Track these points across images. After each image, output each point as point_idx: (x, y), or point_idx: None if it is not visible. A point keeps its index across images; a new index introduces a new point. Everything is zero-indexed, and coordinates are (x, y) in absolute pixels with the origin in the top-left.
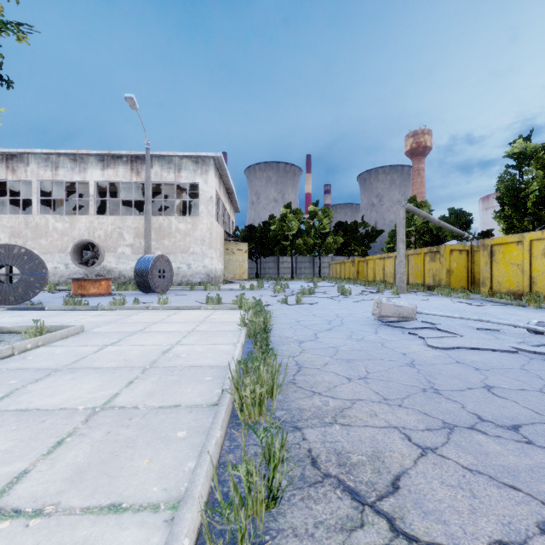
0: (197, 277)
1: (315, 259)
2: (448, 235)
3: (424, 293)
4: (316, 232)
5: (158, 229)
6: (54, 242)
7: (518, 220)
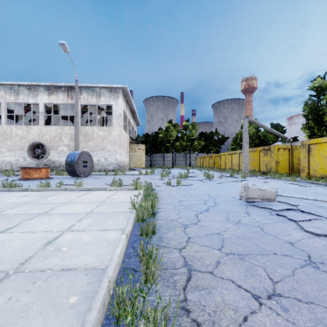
0: (111, 166)
1: (187, 155)
2: (270, 140)
3: (262, 177)
4: (187, 138)
5: (85, 135)
6: (16, 143)
7: (317, 130)
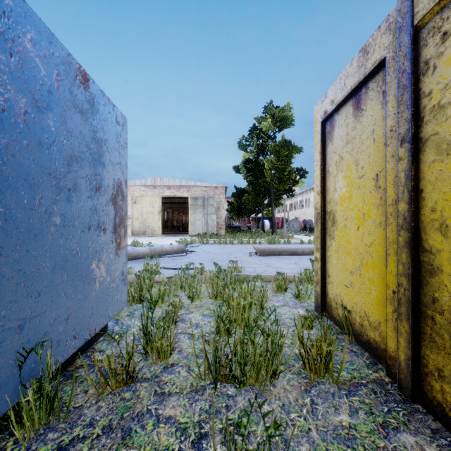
0: None
1: None
2: None
3: None
4: None
5: None
6: None
7: None
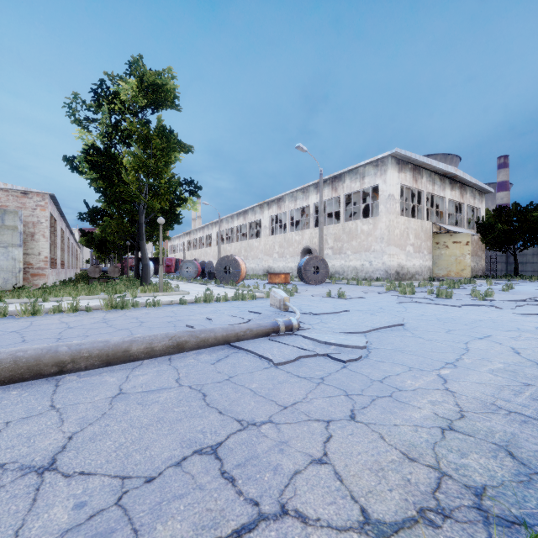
0: (377, 273)
1: None
2: None
3: None
4: None
5: (348, 232)
6: (295, 249)
7: None
